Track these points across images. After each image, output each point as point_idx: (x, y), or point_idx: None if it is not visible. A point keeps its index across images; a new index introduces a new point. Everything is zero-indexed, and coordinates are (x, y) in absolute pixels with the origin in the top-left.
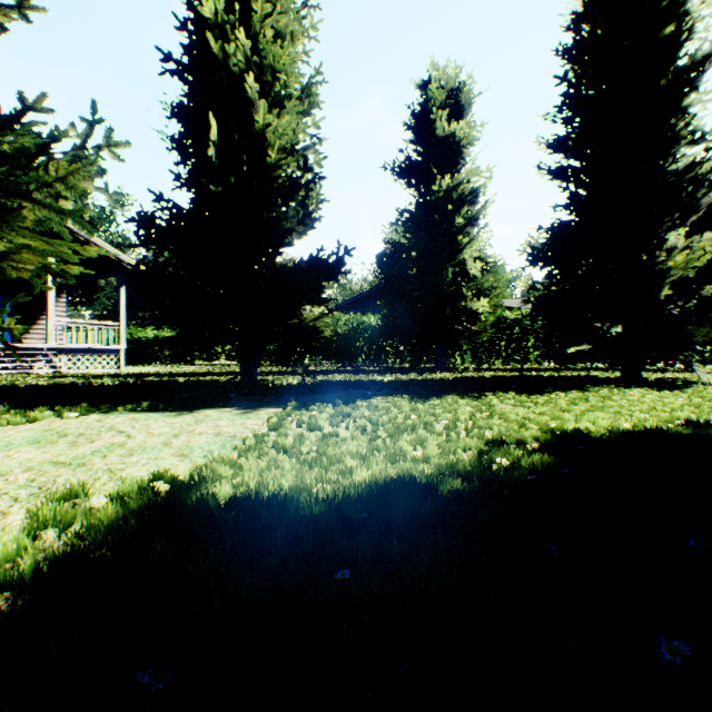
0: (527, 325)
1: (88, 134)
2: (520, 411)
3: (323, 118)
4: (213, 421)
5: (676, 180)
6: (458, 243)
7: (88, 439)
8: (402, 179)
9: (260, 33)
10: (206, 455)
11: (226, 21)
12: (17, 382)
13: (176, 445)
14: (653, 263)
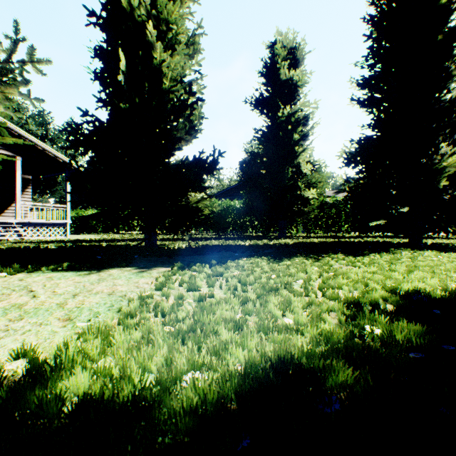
0: (341, 207)
1: (13, 50)
2: (357, 270)
3: (203, 58)
4: (112, 279)
5: (450, 105)
6: (295, 151)
7: None
8: (257, 109)
9: None
10: (90, 319)
11: None
12: None
13: (68, 306)
14: (431, 163)
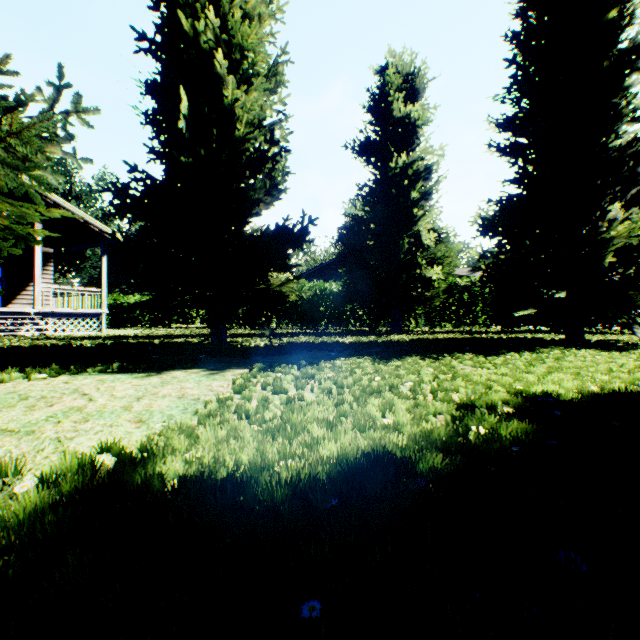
0: (476, 291)
1: (56, 98)
2: (482, 372)
3: (288, 95)
4: (179, 382)
5: (619, 155)
6: (414, 215)
7: (47, 403)
8: (361, 157)
9: (229, 14)
10: (165, 421)
11: (197, 3)
12: (0, 343)
13: (136, 409)
14: (596, 232)
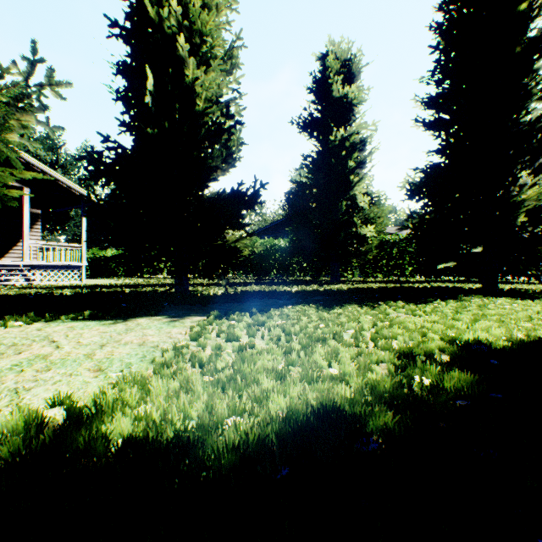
0: (404, 247)
1: (30, 72)
2: (415, 320)
3: (242, 75)
4: (141, 329)
5: (529, 129)
6: (350, 181)
7: (16, 351)
8: (305, 132)
9: (190, 3)
10: (122, 370)
11: None
12: None
13: (97, 357)
14: (508, 196)
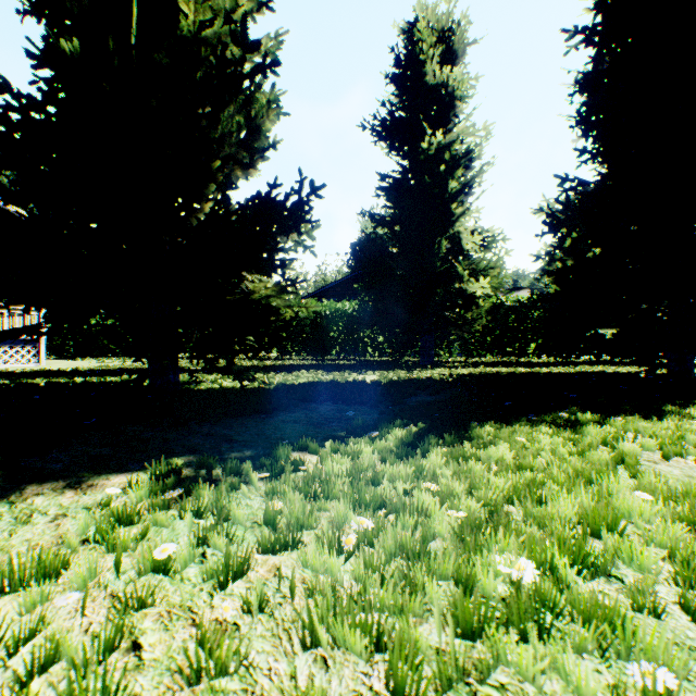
0: (525, 312)
1: None
2: None
3: None
4: None
5: None
6: (451, 213)
7: None
8: (383, 141)
9: None
10: None
11: None
12: None
13: None
14: None
